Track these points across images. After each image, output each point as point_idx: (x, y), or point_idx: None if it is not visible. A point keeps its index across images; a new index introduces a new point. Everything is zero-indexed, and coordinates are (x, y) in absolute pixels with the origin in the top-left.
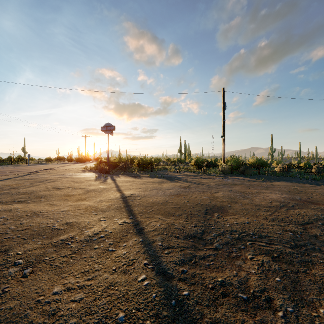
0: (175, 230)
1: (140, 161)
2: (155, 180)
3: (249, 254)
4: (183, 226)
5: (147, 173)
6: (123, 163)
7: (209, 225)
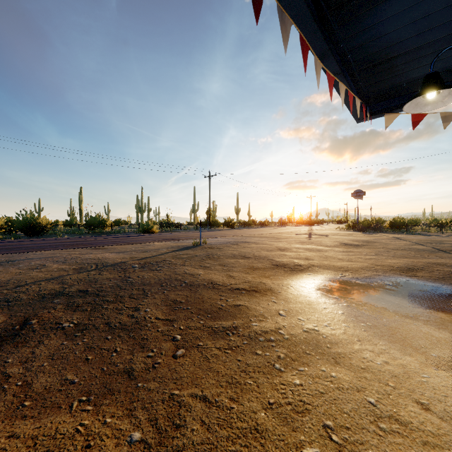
0: (423, 242)
1: (393, 223)
2: (412, 235)
3: (447, 245)
4: (426, 242)
5: (401, 233)
6: (374, 224)
7: (438, 242)
